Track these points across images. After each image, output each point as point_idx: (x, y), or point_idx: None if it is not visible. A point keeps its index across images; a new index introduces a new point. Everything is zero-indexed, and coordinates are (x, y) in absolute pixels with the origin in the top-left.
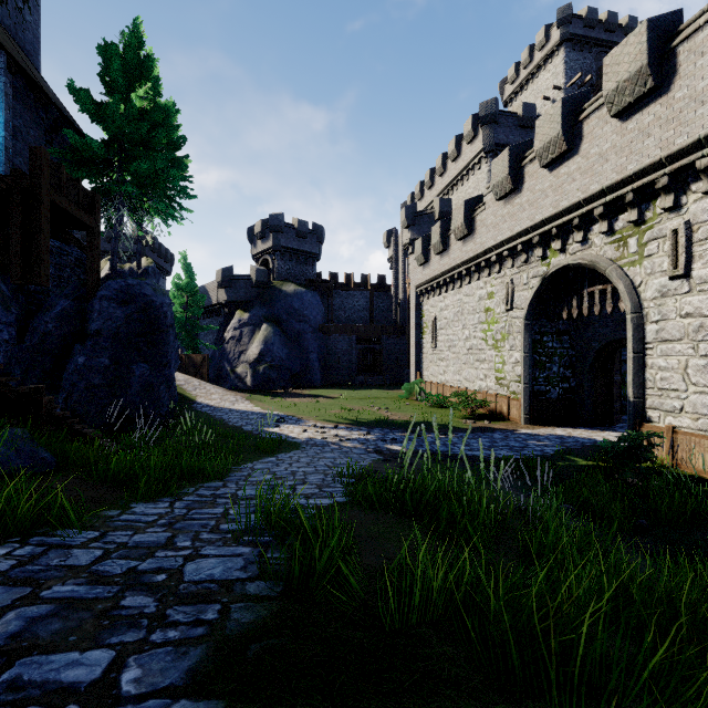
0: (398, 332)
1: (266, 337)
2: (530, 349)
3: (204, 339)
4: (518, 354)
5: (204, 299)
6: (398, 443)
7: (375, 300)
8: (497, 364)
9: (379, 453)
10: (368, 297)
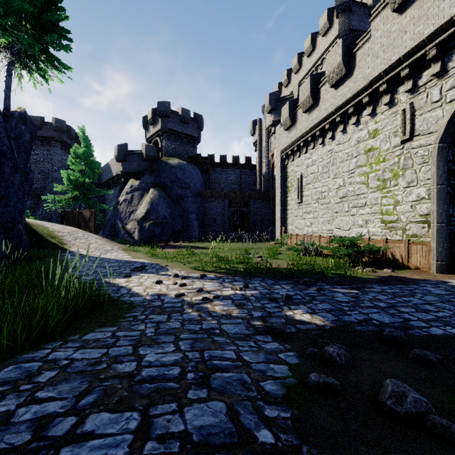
0: (263, 198)
1: (152, 199)
2: (446, 178)
3: (108, 205)
4: (422, 189)
5: (99, 166)
6: (298, 304)
7: (243, 176)
8: (385, 206)
9: (277, 332)
10: (238, 173)
